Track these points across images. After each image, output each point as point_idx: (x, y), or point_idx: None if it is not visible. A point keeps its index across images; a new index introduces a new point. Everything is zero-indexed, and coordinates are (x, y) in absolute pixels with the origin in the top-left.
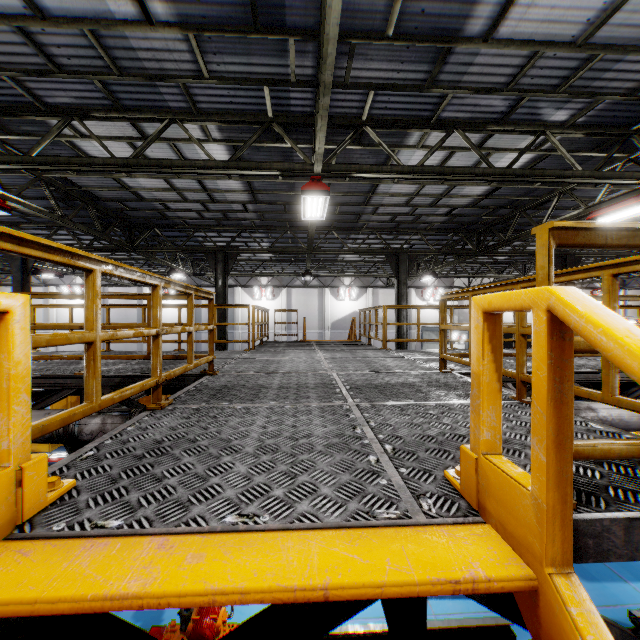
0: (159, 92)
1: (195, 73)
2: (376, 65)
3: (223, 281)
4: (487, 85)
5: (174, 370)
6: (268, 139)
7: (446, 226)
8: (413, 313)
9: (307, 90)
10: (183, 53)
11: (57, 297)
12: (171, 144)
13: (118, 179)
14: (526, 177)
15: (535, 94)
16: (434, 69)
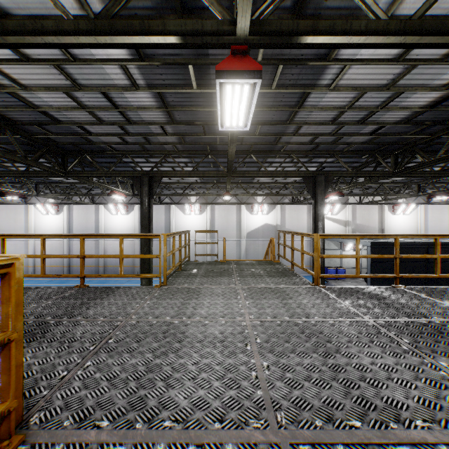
0: None
1: None
2: None
3: (147, 203)
4: None
5: None
6: (170, 12)
7: (363, 147)
8: None
9: None
10: None
11: None
12: None
13: (17, 95)
14: None
15: None
16: None
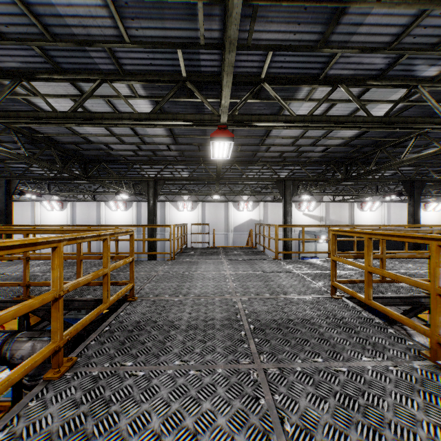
0: (90, 56)
1: (118, 38)
2: (275, 27)
3: (153, 202)
4: (372, 44)
5: (83, 320)
6: (183, 95)
7: (321, 160)
8: (293, 220)
9: (214, 52)
10: (105, 19)
11: (0, 232)
12: (106, 100)
13: (70, 128)
14: (400, 124)
15: (414, 52)
16: (327, 30)
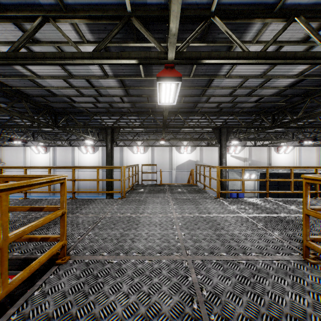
0: None
1: None
2: None
3: (110, 146)
4: None
5: None
6: (130, 39)
7: (252, 110)
8: None
9: None
10: None
11: None
12: (56, 47)
13: (33, 80)
14: None
15: None
16: None
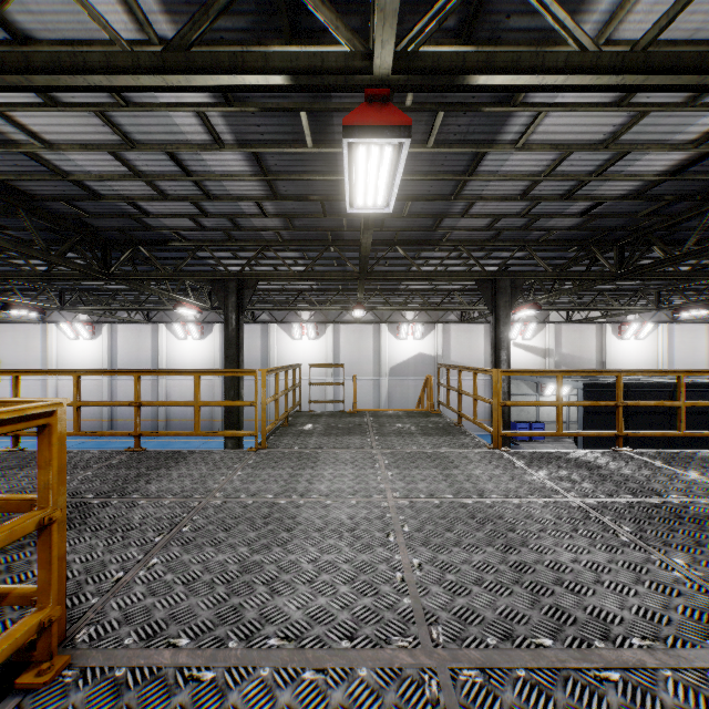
0: None
1: None
2: None
3: (235, 321)
4: None
5: None
6: (274, 35)
7: (571, 235)
8: None
9: None
10: None
11: None
12: None
13: (37, 156)
14: None
15: None
16: None
